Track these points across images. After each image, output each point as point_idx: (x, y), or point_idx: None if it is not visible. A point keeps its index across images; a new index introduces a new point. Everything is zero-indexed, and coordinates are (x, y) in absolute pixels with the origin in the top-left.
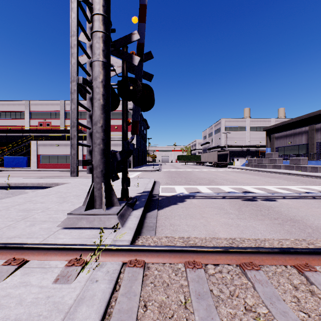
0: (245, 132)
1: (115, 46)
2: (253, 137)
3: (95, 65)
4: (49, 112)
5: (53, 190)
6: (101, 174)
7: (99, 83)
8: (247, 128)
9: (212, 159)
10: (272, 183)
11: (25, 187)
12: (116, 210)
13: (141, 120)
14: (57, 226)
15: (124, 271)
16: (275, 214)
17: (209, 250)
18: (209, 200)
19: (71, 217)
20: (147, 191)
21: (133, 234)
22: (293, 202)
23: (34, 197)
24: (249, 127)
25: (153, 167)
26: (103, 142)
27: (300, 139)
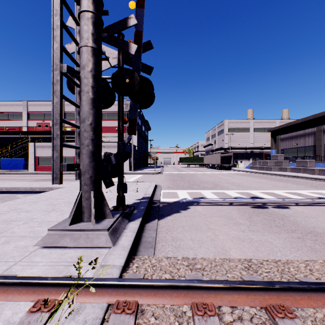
0: (249, 133)
1: (108, 31)
2: (257, 139)
3: (82, 51)
4: (48, 113)
5: (44, 196)
6: (90, 181)
7: (88, 73)
8: (251, 130)
9: (215, 161)
10: (280, 187)
11: (18, 191)
12: (107, 224)
13: (143, 121)
14: (34, 245)
15: (109, 317)
16: (291, 225)
17: (224, 286)
18: (215, 207)
19: (53, 233)
20: (147, 197)
21: (126, 256)
22: (308, 210)
23: (21, 204)
24: (252, 128)
25: (155, 170)
26: (92, 143)
27: (307, 141)
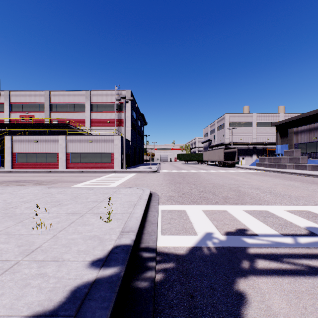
0: (251, 128)
1: None
2: (260, 134)
3: None
4: (32, 104)
5: None
6: None
7: None
8: (254, 124)
9: (217, 158)
10: None
11: None
12: None
13: (138, 115)
14: None
15: None
16: None
17: None
18: (316, 290)
19: None
20: (123, 247)
21: None
22: None
23: None
24: (255, 122)
25: (151, 168)
26: None
27: None
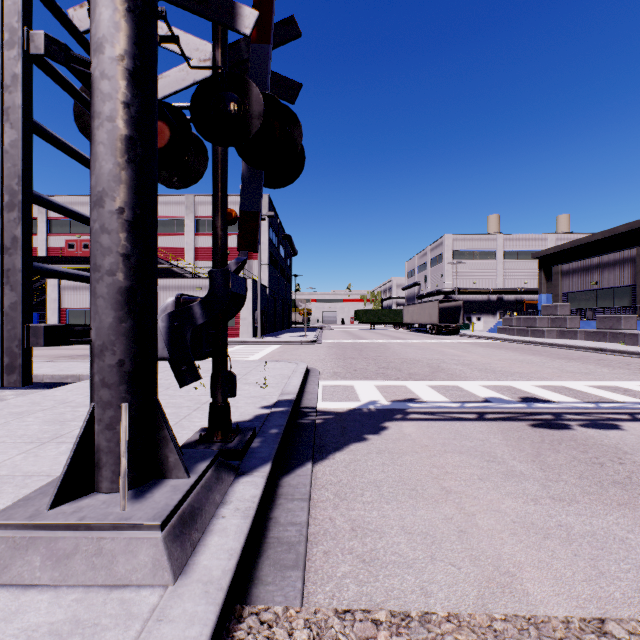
0: (494, 262)
1: None
2: (511, 273)
3: (96, 1)
4: None
5: (52, 396)
6: (119, 373)
7: (111, 62)
8: (498, 254)
9: (427, 318)
10: (576, 373)
11: None
12: (165, 501)
13: (281, 238)
14: None
15: None
16: None
17: None
18: (446, 425)
19: None
20: (286, 400)
21: (213, 627)
22: None
23: None
24: (502, 251)
25: (305, 335)
26: (124, 265)
27: (618, 276)
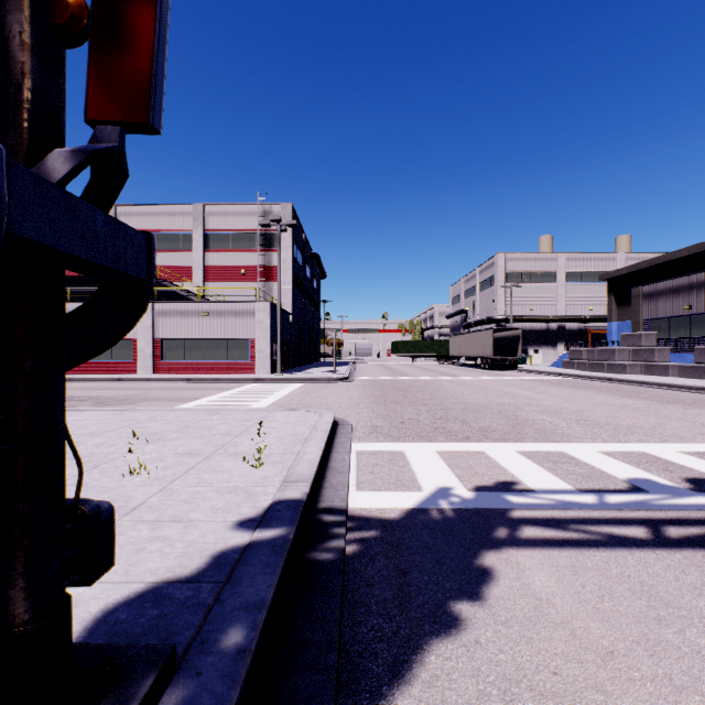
0: (554, 285)
1: None
2: (574, 298)
3: None
4: None
5: None
6: None
7: None
8: (559, 276)
9: (479, 350)
10: None
11: None
12: None
13: (307, 257)
14: None
15: None
16: None
17: None
18: (610, 565)
19: None
20: (289, 503)
21: None
22: None
23: None
24: (563, 273)
25: (335, 371)
26: None
27: None
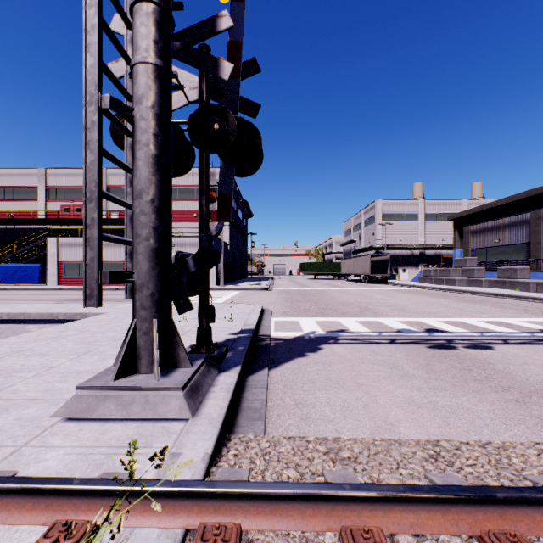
0: (417, 222)
1: (183, 39)
2: (431, 232)
3: (137, 72)
4: (80, 188)
5: (73, 327)
6: (151, 301)
7: (147, 110)
8: (421, 216)
9: (361, 270)
10: (473, 312)
11: (29, 320)
12: (181, 377)
13: (239, 203)
14: (52, 415)
15: None
16: (501, 378)
17: (401, 496)
18: (366, 347)
19: (85, 394)
20: (248, 329)
21: (217, 436)
22: (526, 352)
23: (33, 342)
24: (423, 214)
25: (260, 284)
26: (154, 234)
27: (516, 235)
